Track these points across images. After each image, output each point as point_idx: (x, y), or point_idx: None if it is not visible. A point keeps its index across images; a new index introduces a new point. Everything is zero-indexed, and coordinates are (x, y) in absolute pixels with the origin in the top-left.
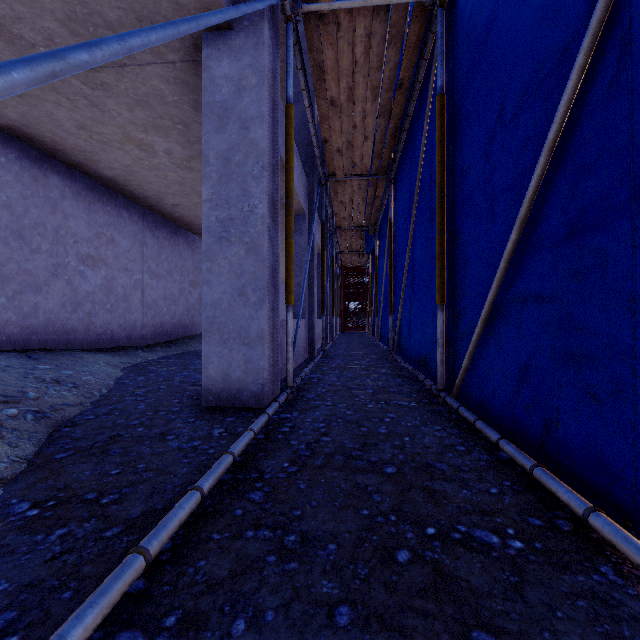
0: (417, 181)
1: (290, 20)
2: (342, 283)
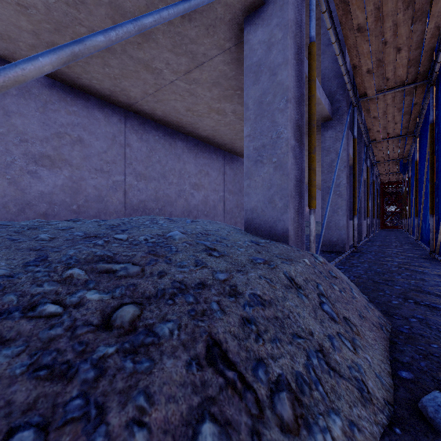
0: (427, 150)
1: (355, 106)
2: (381, 194)
